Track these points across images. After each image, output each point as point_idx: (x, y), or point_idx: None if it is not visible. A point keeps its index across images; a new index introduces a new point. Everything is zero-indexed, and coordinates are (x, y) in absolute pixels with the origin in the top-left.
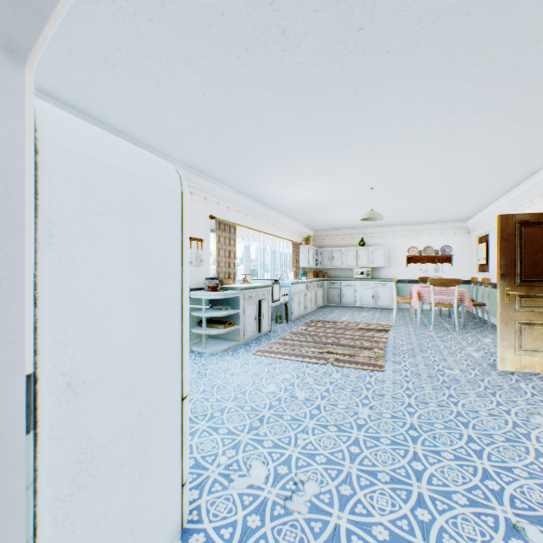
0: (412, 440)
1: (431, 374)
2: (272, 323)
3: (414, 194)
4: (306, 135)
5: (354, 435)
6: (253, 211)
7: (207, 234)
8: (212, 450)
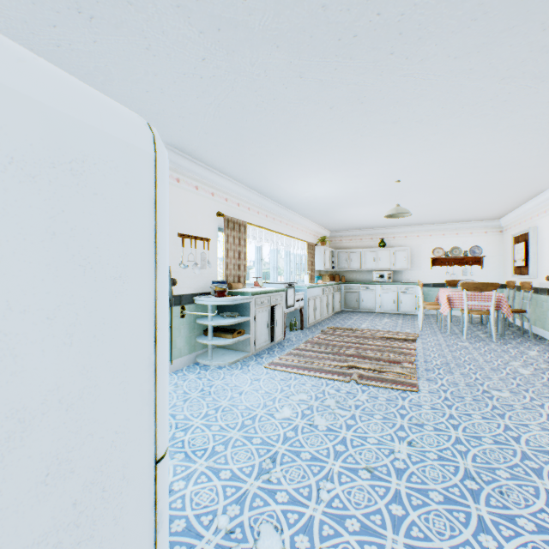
0: (472, 497)
1: (476, 397)
2: (286, 330)
3: (445, 188)
4: (327, 113)
5: (393, 486)
6: (265, 209)
7: (214, 233)
8: (210, 506)
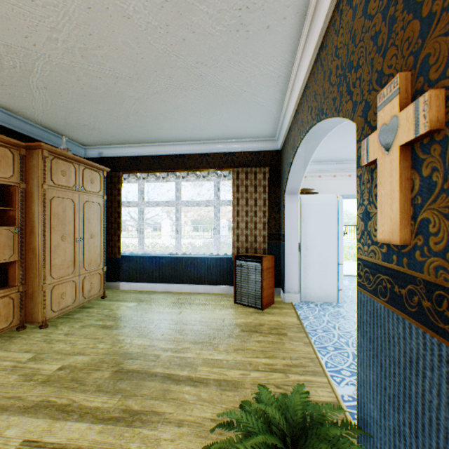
0: None
1: None
2: None
3: None
4: None
5: None
6: None
7: None
8: None
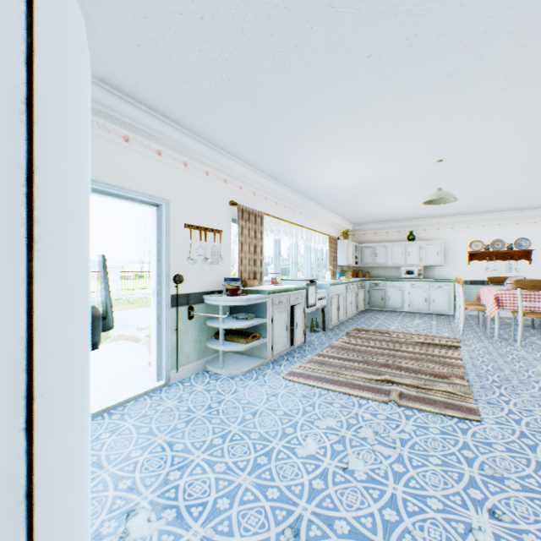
0: None
1: None
2: (306, 332)
3: (496, 168)
4: (362, 65)
5: None
6: (283, 199)
7: (227, 224)
8: None
